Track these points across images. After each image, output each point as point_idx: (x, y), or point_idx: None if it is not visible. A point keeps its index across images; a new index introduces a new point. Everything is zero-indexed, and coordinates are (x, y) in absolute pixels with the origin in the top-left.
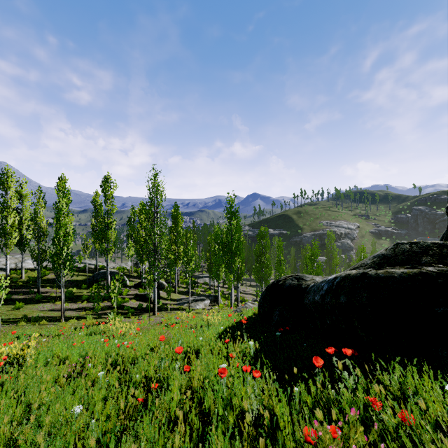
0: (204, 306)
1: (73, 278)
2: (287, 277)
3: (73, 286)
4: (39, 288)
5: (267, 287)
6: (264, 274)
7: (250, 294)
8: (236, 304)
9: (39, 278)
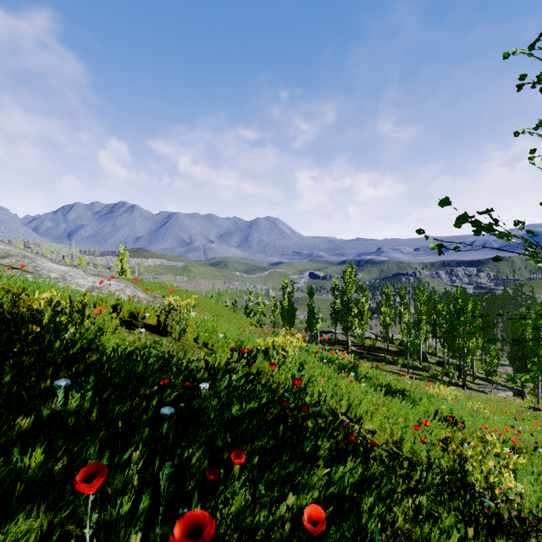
0: (505, 396)
1: (390, 348)
2: None
3: (395, 355)
4: (385, 355)
5: None
6: None
7: None
8: None
9: (385, 350)
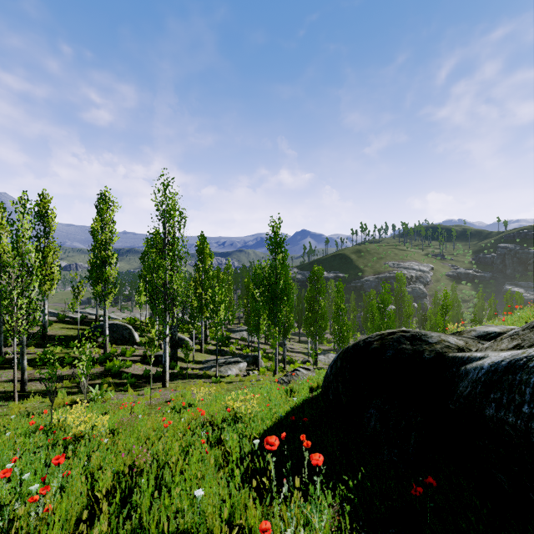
0: (238, 372)
1: (62, 332)
2: (385, 335)
3: (59, 344)
4: (1, 347)
5: (344, 353)
6: (318, 327)
7: (300, 352)
8: (282, 368)
9: (1, 334)
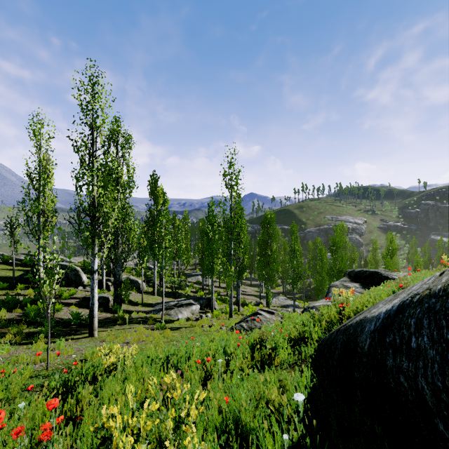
0: (190, 315)
1: (0, 273)
2: None
3: None
4: None
5: None
6: (270, 271)
7: (252, 295)
8: (236, 310)
9: None
